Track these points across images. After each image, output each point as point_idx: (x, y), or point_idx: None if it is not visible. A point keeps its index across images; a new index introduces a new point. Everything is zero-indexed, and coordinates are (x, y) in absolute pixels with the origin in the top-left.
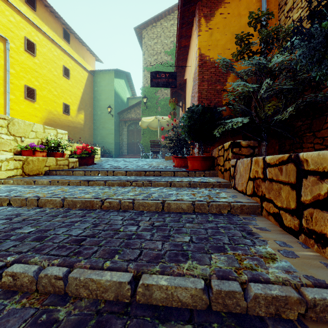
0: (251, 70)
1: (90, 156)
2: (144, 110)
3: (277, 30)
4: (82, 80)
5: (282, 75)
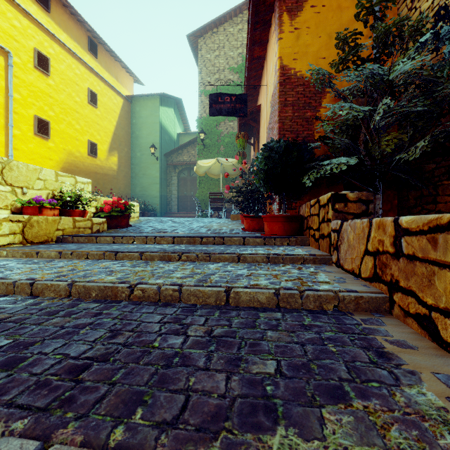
0: (359, 88)
1: (123, 214)
2: (201, 151)
3: (401, 24)
4: (115, 109)
5: (406, 94)
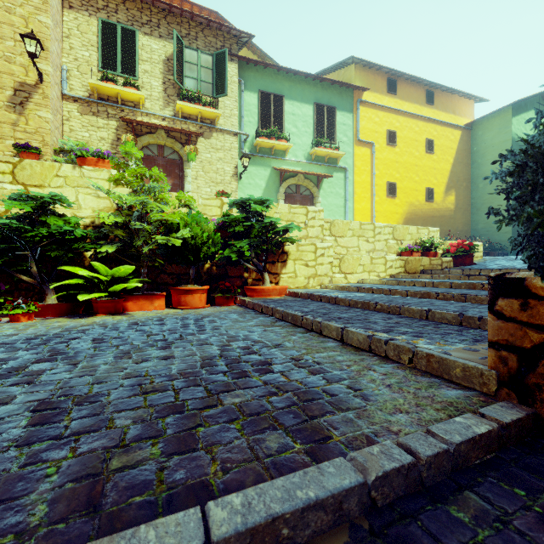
0: None
1: (467, 254)
2: None
3: None
4: (452, 145)
5: None
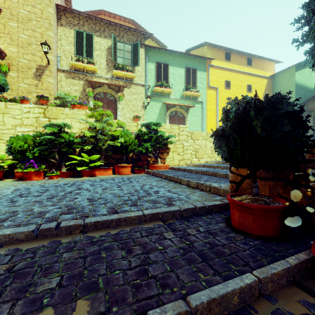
0: None
1: None
2: None
3: None
4: (262, 87)
5: None
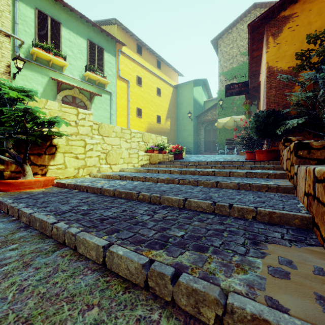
0: None
1: (180, 153)
2: (220, 112)
3: None
4: (169, 94)
5: None
